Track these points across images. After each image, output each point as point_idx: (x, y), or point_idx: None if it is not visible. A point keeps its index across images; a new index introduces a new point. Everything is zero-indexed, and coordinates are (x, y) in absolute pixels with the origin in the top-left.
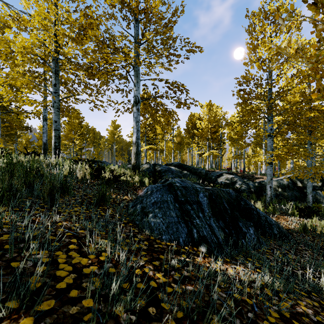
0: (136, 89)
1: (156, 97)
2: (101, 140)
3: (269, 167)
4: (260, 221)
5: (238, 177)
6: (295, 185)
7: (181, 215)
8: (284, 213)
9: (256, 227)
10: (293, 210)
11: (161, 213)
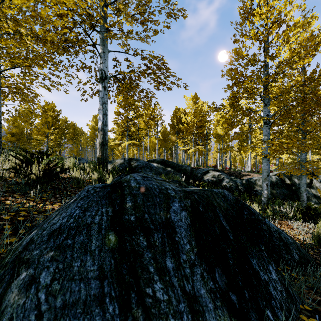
0: (102, 61)
1: (132, 77)
2: (83, 137)
3: (265, 161)
4: (272, 241)
5: (225, 175)
6: (283, 182)
7: (115, 269)
8: (284, 217)
9: (268, 251)
10: (295, 213)
11: (54, 268)
